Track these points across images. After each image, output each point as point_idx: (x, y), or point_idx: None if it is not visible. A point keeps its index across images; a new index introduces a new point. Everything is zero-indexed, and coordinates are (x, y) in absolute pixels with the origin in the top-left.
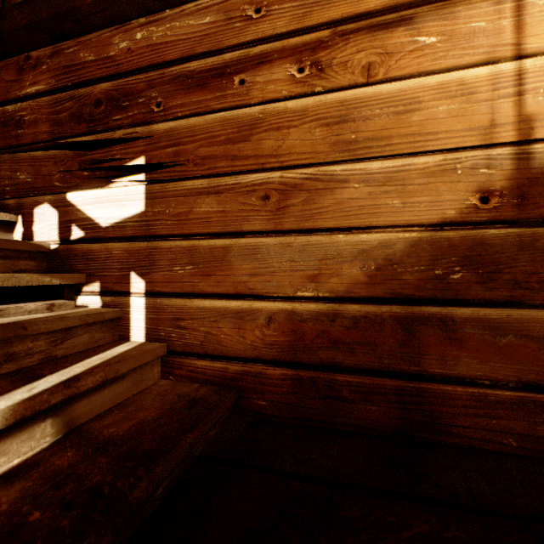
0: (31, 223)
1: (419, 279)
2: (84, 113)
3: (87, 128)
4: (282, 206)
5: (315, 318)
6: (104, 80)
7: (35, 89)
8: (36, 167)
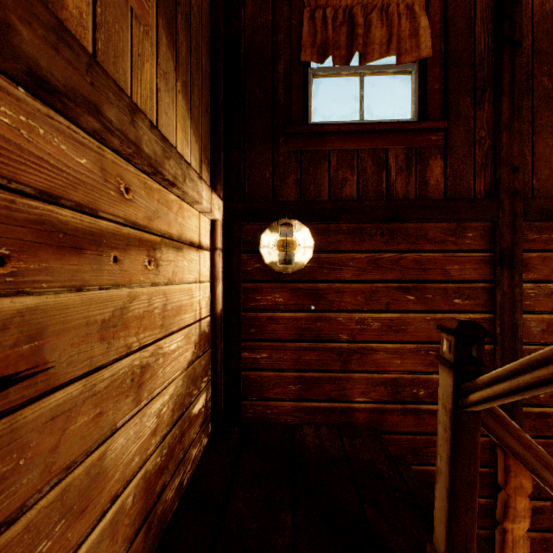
0: None
1: (184, 399)
2: None
3: None
4: (141, 383)
5: (156, 463)
6: None
7: None
8: None
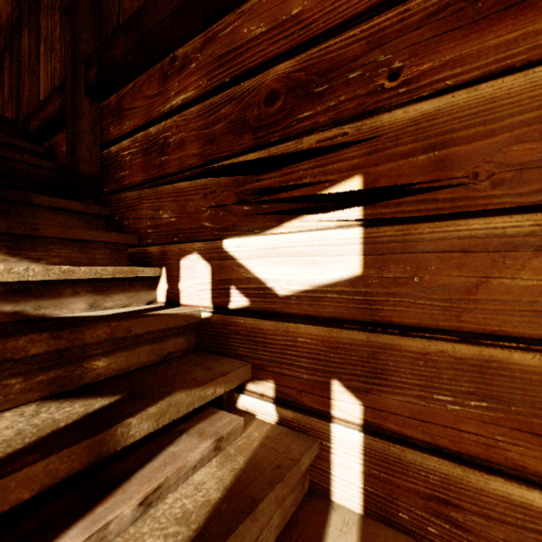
0: (177, 278)
1: None
2: (248, 118)
3: (252, 141)
4: None
5: None
6: (281, 58)
7: (181, 99)
8: (181, 202)
